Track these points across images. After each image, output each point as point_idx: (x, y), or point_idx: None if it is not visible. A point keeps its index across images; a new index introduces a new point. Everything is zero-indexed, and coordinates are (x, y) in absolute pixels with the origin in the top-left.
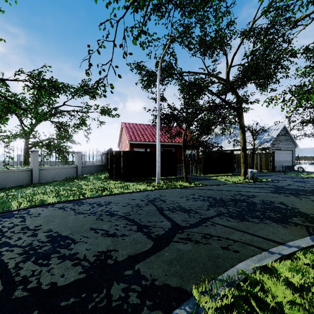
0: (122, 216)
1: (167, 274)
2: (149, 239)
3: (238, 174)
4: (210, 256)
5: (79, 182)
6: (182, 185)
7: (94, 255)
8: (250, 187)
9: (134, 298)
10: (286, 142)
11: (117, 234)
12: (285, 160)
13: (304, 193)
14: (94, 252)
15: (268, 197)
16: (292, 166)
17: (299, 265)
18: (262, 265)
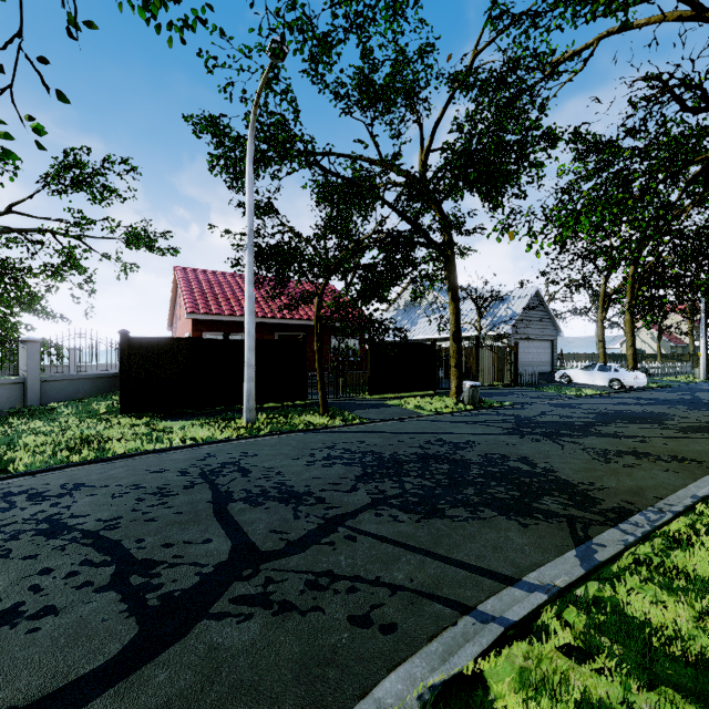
0: (87, 534)
1: None
2: (131, 616)
3: (447, 392)
4: (305, 661)
5: (21, 425)
6: (314, 422)
7: None
8: (466, 421)
9: None
10: (540, 323)
11: (26, 609)
12: (539, 360)
13: (570, 431)
14: None
15: (498, 447)
16: (551, 373)
17: (547, 656)
18: (450, 675)
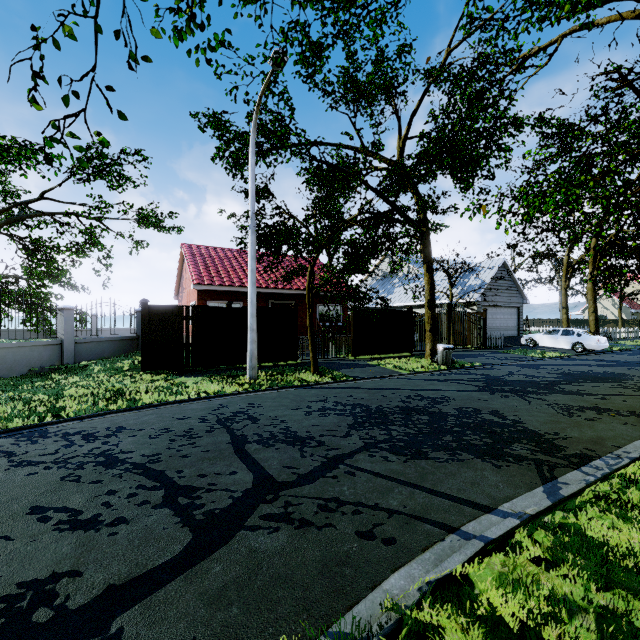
0: (136, 465)
1: (198, 639)
2: (184, 526)
3: (422, 354)
4: (326, 562)
5: (62, 379)
6: (306, 379)
7: None
8: (440, 380)
9: None
10: (507, 291)
11: (103, 519)
12: (506, 325)
13: (536, 389)
14: (5, 588)
15: (471, 402)
16: (517, 337)
17: (520, 565)
18: (442, 575)
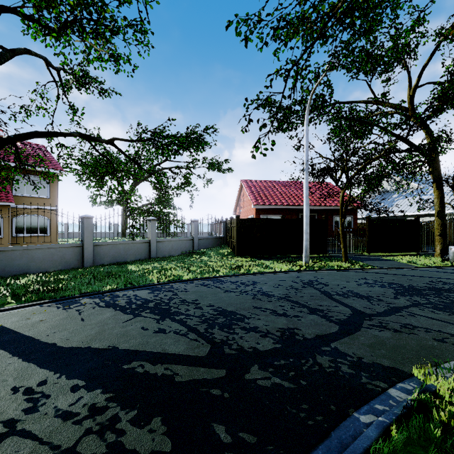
0: (281, 297)
1: (373, 355)
2: (331, 322)
3: (429, 254)
4: (421, 345)
5: (200, 258)
6: (341, 266)
7: (277, 331)
8: None
9: (346, 368)
10: None
11: (289, 314)
12: None
13: None
14: (275, 328)
15: None
16: None
17: None
18: None
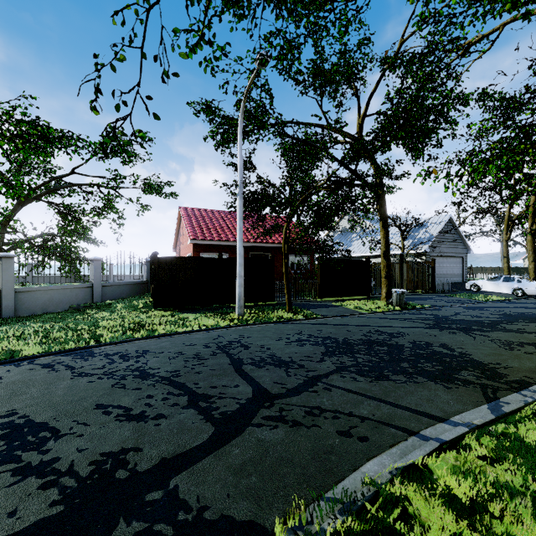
0: (164, 378)
1: (231, 495)
2: (207, 422)
3: (378, 297)
4: (316, 451)
5: (94, 314)
6: (283, 317)
7: (91, 463)
8: (395, 318)
9: None
10: (453, 243)
11: (148, 414)
12: (452, 273)
13: (480, 327)
14: (93, 456)
15: (423, 336)
16: (462, 283)
17: (470, 460)
18: (407, 463)
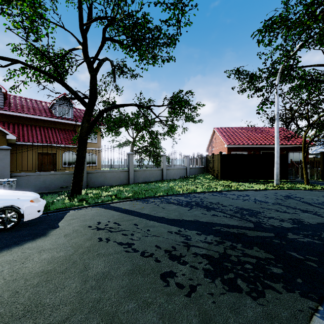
0: (275, 203)
1: None
2: (322, 217)
3: None
4: None
5: (194, 180)
6: (304, 187)
7: (288, 219)
8: None
9: None
10: None
11: (288, 212)
12: None
13: None
14: (285, 218)
15: None
16: None
17: None
18: None
